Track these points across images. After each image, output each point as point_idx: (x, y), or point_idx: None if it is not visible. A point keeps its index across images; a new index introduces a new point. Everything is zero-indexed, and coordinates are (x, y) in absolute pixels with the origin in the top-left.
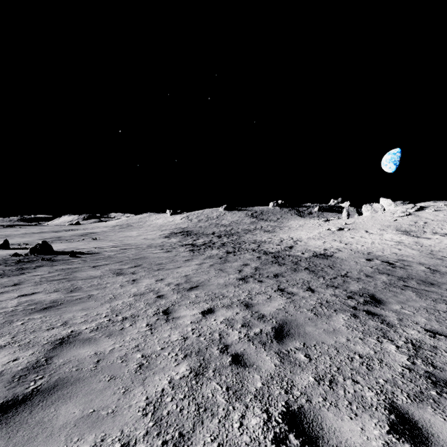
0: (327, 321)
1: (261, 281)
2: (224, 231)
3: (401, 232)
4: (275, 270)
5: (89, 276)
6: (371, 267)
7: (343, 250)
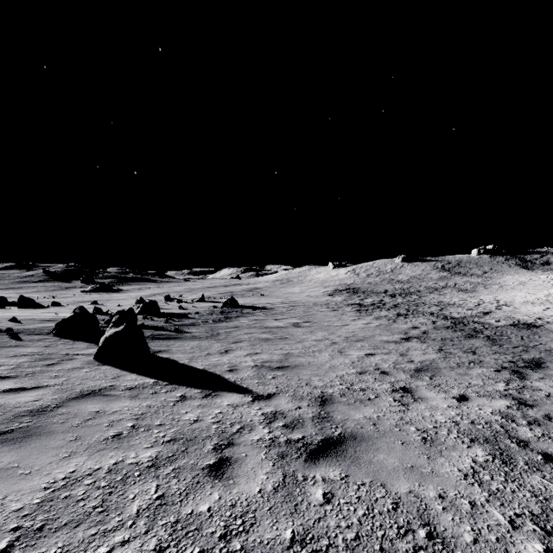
0: (464, 370)
1: (424, 342)
2: (400, 289)
3: None
4: (446, 335)
5: (277, 326)
6: None
7: None
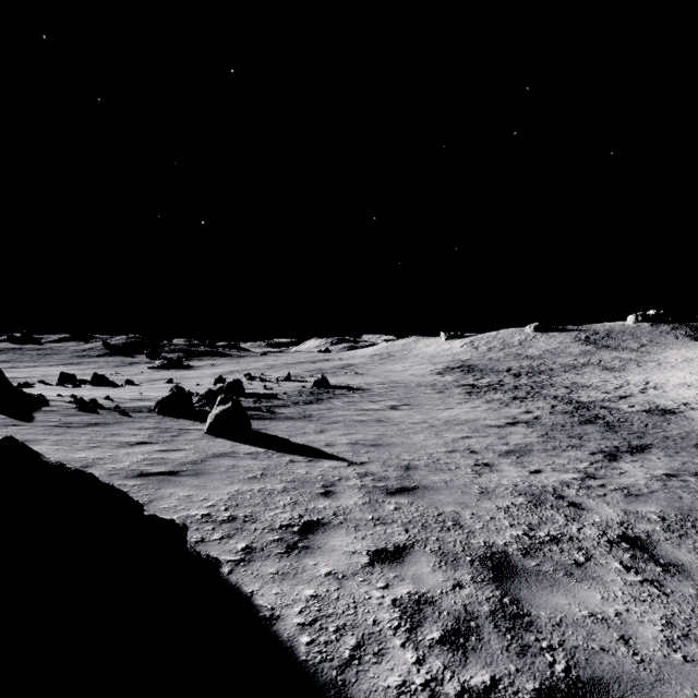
0: (558, 452)
1: (531, 427)
2: (527, 367)
3: None
4: (560, 420)
5: (373, 408)
6: None
7: None
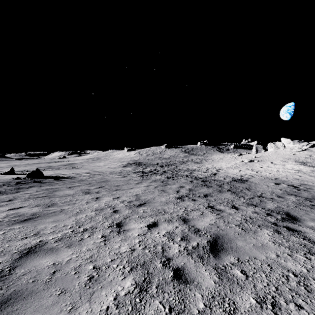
0: (254, 236)
1: (194, 200)
2: (165, 162)
3: (299, 163)
4: (204, 191)
5: (65, 194)
6: (280, 190)
7: (255, 176)
